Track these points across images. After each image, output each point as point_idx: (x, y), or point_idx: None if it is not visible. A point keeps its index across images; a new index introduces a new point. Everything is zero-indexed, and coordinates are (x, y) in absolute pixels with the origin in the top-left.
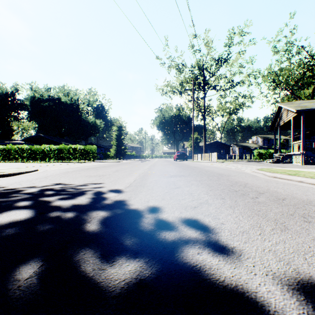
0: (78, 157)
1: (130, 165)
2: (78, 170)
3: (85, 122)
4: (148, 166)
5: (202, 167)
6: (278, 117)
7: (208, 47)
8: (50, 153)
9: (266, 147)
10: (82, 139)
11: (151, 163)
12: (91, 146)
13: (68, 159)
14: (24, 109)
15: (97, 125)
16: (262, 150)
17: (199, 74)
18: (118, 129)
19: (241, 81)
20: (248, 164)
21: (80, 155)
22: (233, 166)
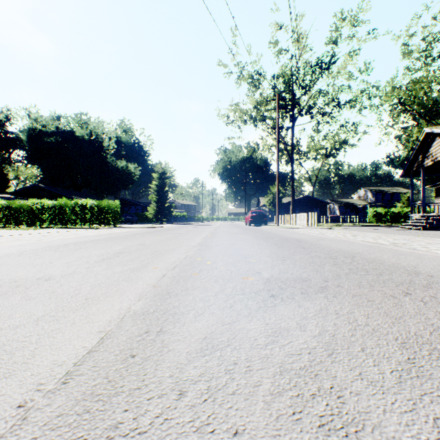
0: (89, 220)
1: (167, 235)
2: (28, 250)
3: (113, 168)
4: (201, 238)
5: (311, 239)
6: (420, 154)
7: (300, 44)
8: (43, 213)
9: (380, 205)
10: (109, 192)
11: (208, 230)
12: (110, 201)
13: (72, 222)
14: (18, 147)
15: (130, 172)
16: (380, 209)
17: (285, 88)
18: (160, 176)
19: (350, 101)
20: (380, 231)
21: (93, 216)
22: (374, 238)
